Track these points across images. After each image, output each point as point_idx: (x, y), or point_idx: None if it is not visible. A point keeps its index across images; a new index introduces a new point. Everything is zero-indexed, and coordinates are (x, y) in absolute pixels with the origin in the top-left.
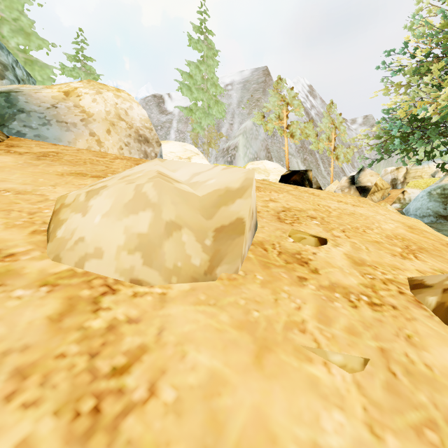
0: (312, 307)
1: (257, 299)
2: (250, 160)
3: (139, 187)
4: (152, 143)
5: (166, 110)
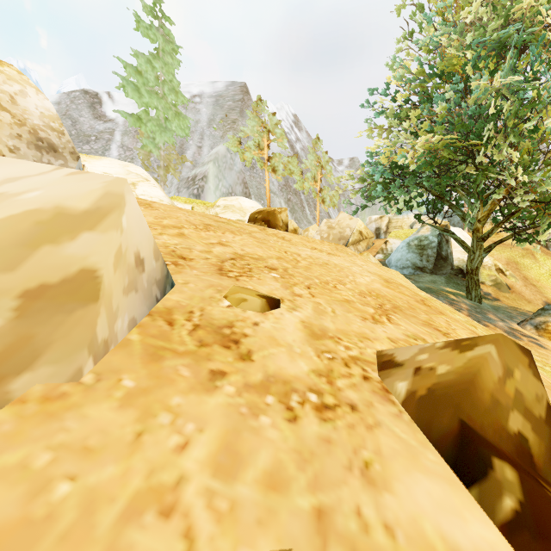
0: (213, 438)
1: (92, 443)
2: (223, 195)
3: None
4: (64, 153)
5: (105, 115)
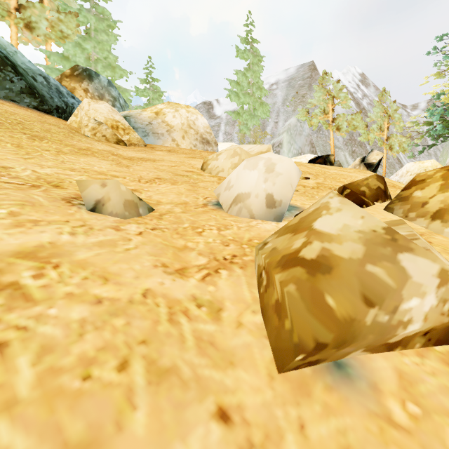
0: None
1: None
2: (294, 156)
3: (235, 150)
4: (212, 143)
5: (215, 114)
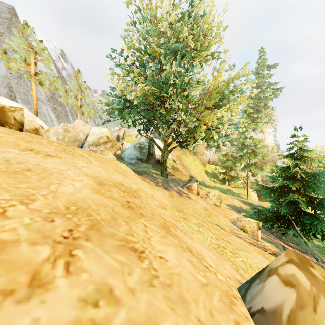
0: None
1: None
2: None
3: None
4: None
5: None
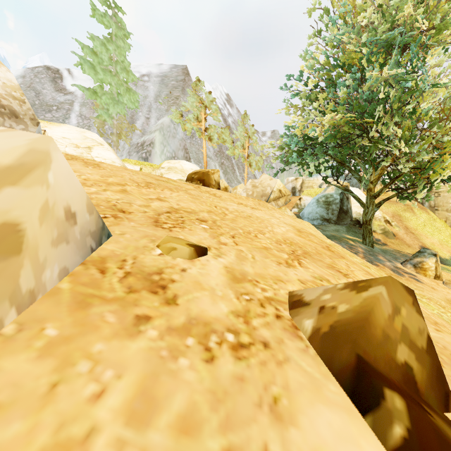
0: (131, 383)
1: (0, 399)
2: (167, 159)
3: None
4: (25, 119)
5: (66, 88)
